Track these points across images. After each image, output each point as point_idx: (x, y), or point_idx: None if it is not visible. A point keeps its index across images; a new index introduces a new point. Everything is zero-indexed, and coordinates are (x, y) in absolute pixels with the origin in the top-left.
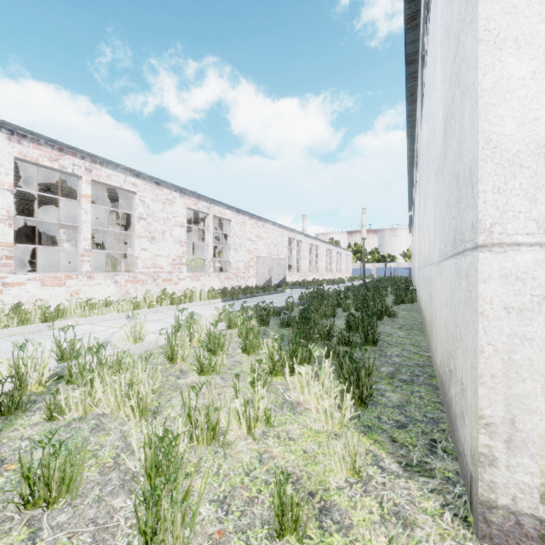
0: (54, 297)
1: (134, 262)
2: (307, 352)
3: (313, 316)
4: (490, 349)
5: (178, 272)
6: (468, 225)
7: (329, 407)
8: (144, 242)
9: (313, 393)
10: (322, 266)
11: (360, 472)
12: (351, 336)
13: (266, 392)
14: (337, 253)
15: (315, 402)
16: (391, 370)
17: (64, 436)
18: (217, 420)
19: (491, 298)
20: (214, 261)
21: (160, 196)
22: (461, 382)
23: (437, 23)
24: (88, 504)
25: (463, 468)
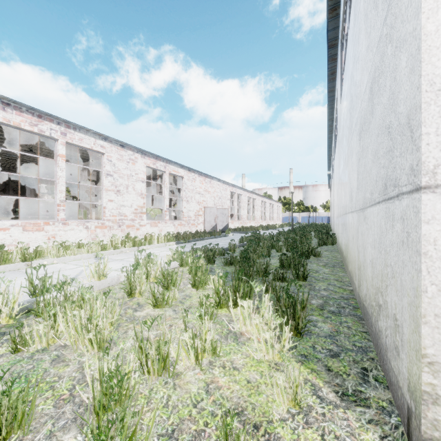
0: (34, 240)
1: (103, 211)
2: (248, 287)
3: (252, 256)
4: (434, 289)
5: (139, 220)
6: (405, 169)
7: (269, 339)
8: (111, 194)
9: (255, 325)
10: (258, 215)
11: (301, 402)
12: (284, 273)
13: (213, 324)
14: (270, 204)
15: (256, 333)
16: (320, 302)
17: (26, 367)
18: (167, 352)
19: (435, 239)
20: (169, 211)
21: (124, 156)
22: (395, 318)
23: (361, 2)
24: (38, 440)
25: (397, 399)
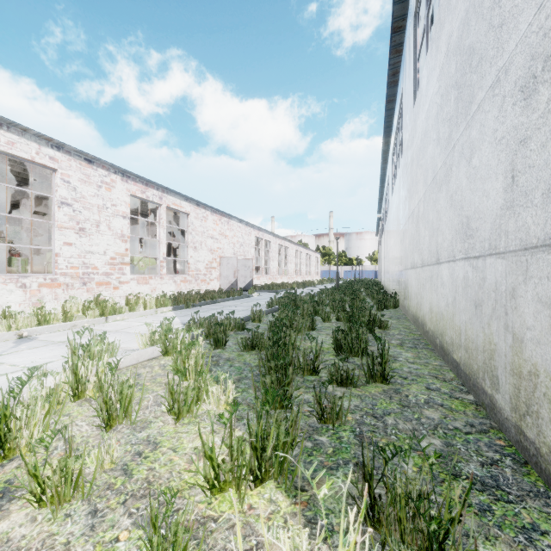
0: None
1: (54, 260)
2: (289, 436)
3: (289, 333)
4: None
5: (119, 274)
6: None
7: None
8: (68, 234)
9: None
10: (291, 268)
11: None
12: (350, 370)
13: None
14: (307, 255)
15: None
16: (438, 446)
17: None
18: None
19: None
20: (174, 263)
21: (93, 177)
22: None
23: None
24: None
25: None
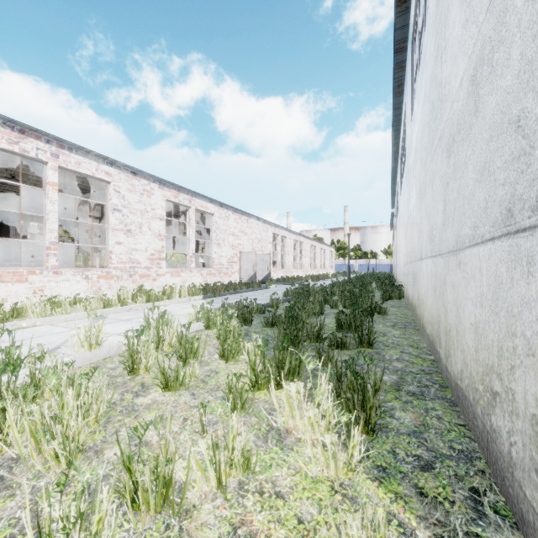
0: (14, 294)
1: (108, 257)
2: (297, 360)
3: (301, 314)
4: None
5: (157, 268)
6: None
7: (330, 445)
8: (119, 235)
9: (307, 419)
10: (306, 262)
11: None
12: (344, 338)
13: (247, 415)
14: (321, 249)
15: (309, 430)
16: (394, 378)
17: None
18: (170, 476)
19: None
20: (197, 257)
21: (137, 186)
22: (536, 422)
23: None
24: None
25: None
